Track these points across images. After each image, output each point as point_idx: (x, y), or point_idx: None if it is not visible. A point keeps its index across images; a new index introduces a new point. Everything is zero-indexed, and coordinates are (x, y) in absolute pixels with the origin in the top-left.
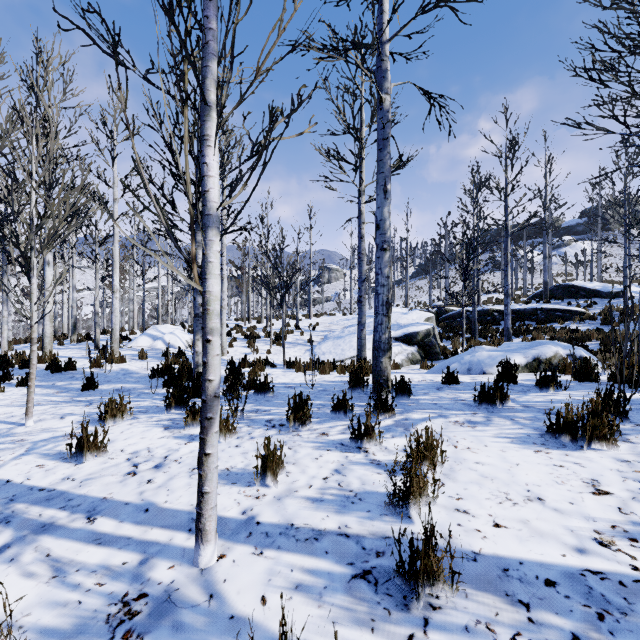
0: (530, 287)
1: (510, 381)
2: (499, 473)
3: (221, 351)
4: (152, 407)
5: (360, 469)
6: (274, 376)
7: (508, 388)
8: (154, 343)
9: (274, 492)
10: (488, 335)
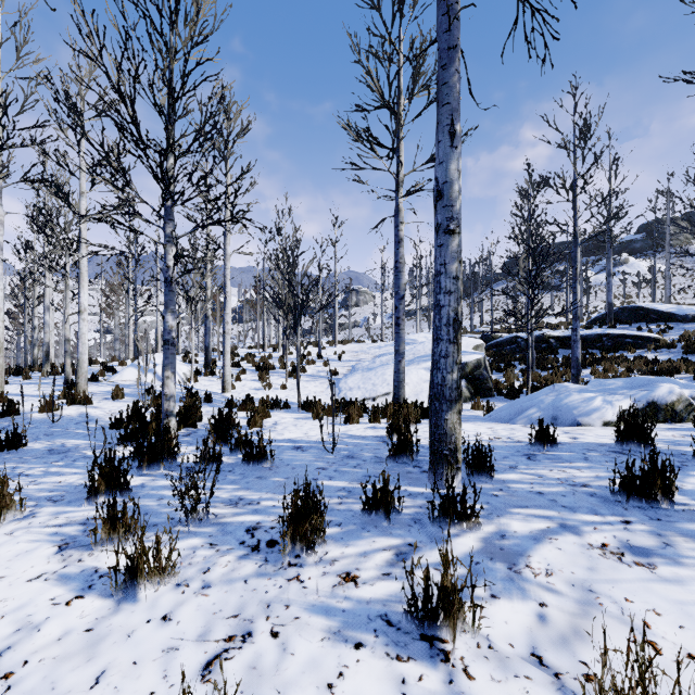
0: (584, 310)
1: (639, 444)
2: None
3: (224, 386)
4: (76, 488)
5: None
6: (281, 427)
7: (672, 469)
8: (143, 376)
9: None
10: (547, 366)
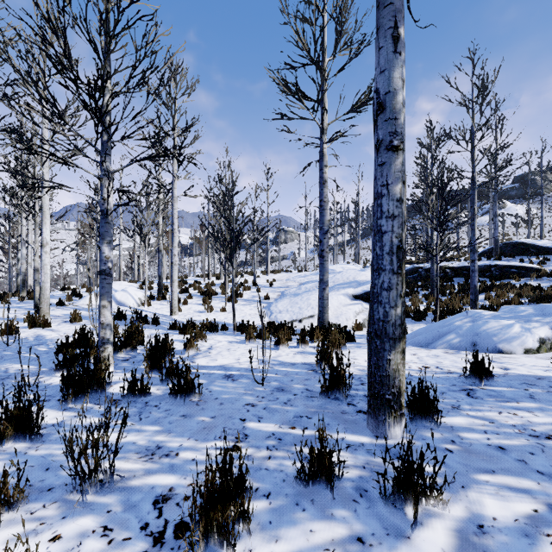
0: None
1: None
2: None
3: (172, 310)
4: None
5: None
6: (215, 351)
7: None
8: None
9: None
10: (446, 292)
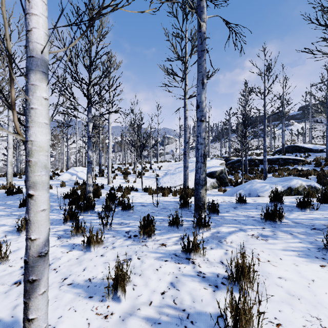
0: (273, 147)
1: (278, 203)
2: (302, 291)
3: (108, 181)
4: (56, 220)
5: (190, 282)
6: (135, 198)
7: (283, 210)
8: (72, 177)
9: (120, 310)
10: (253, 172)
